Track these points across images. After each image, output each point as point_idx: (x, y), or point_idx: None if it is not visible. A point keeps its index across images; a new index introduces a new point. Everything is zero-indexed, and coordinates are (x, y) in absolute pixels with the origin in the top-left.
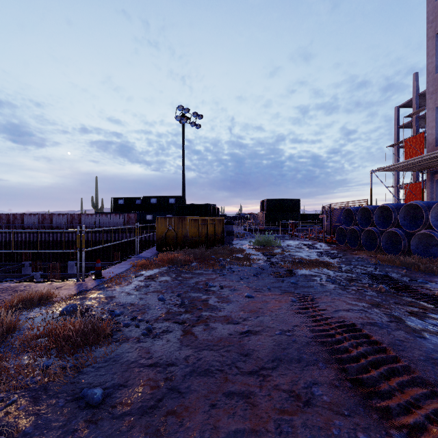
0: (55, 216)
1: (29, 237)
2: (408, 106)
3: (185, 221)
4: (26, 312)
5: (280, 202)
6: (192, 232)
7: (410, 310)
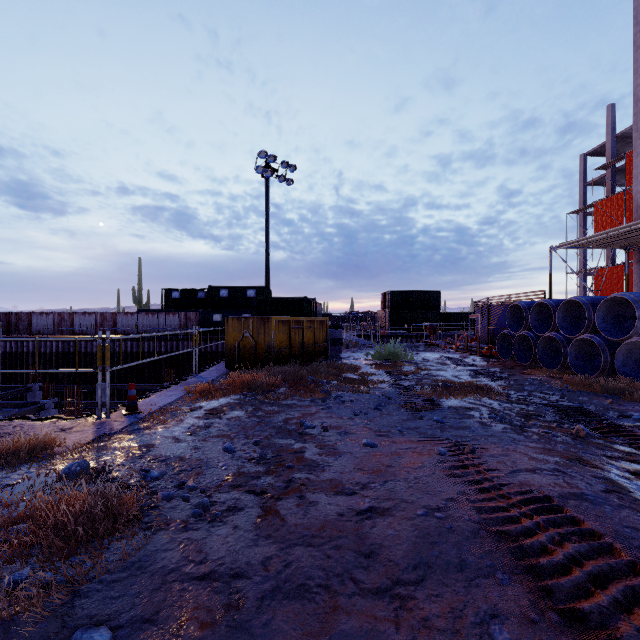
0: (78, 316)
1: (39, 346)
2: (600, 153)
3: (270, 323)
4: (5, 473)
5: (410, 295)
6: (280, 340)
7: (632, 469)
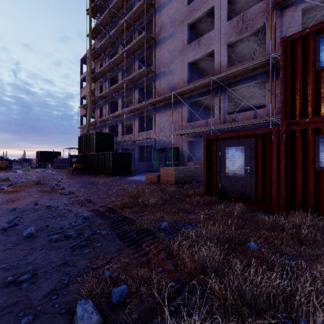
0: None
1: None
2: None
3: None
4: None
5: (48, 153)
6: None
7: None
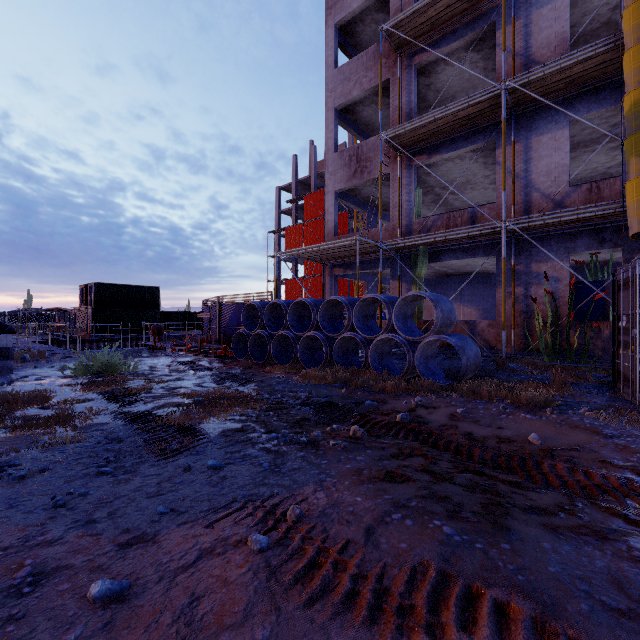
0: None
1: None
2: (289, 190)
3: None
4: None
5: (123, 290)
6: None
7: (420, 465)
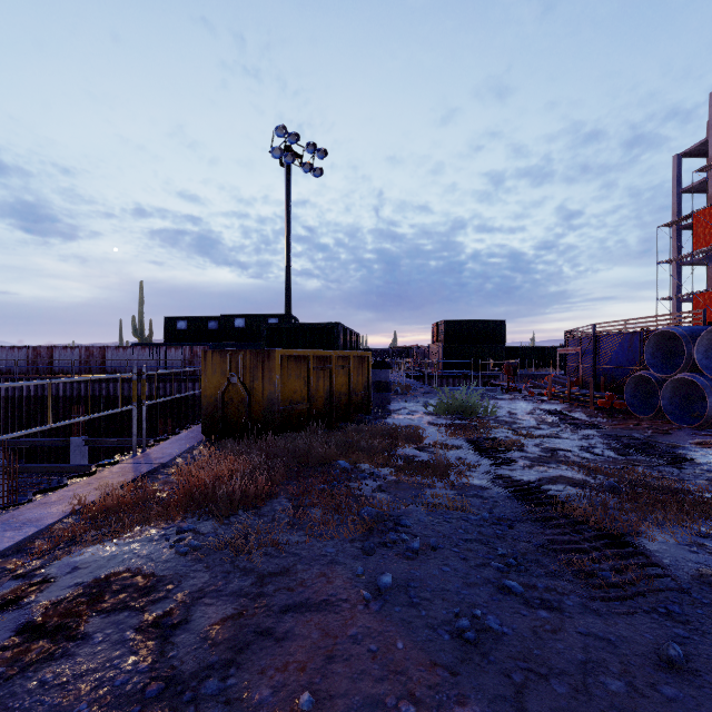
0: (58, 351)
1: (5, 389)
2: (698, 154)
3: (271, 361)
4: None
5: (468, 325)
6: (291, 389)
7: None
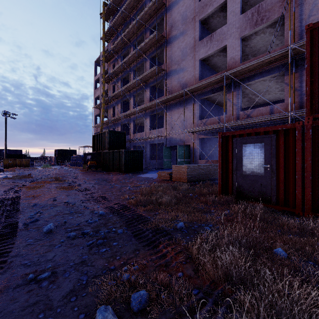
0: None
1: None
2: None
3: (16, 160)
4: None
5: (65, 151)
6: (18, 163)
7: None
